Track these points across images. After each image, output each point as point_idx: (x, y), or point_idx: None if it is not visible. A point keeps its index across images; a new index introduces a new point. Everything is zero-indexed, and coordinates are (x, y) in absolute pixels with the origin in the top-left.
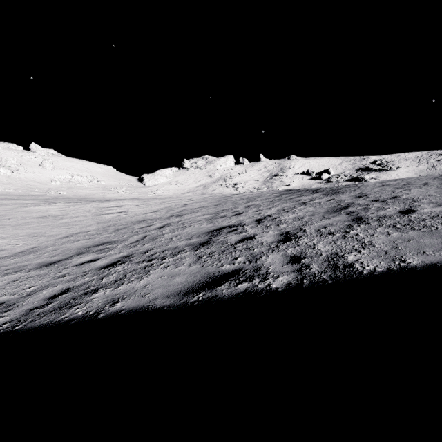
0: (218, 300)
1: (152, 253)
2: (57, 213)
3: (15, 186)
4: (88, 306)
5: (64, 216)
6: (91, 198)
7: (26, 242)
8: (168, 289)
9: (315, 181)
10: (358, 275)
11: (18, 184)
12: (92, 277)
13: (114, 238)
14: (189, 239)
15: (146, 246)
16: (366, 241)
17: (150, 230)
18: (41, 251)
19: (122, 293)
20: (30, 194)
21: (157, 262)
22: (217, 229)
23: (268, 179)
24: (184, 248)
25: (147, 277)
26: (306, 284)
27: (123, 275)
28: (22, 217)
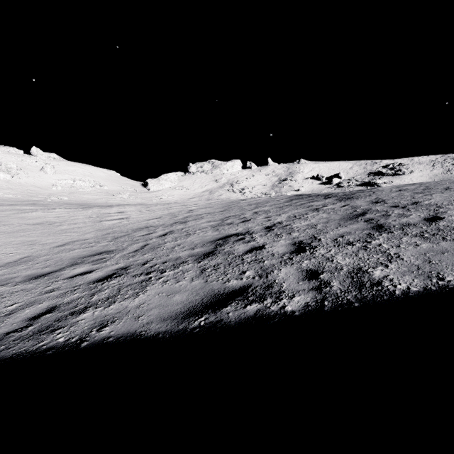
0: (223, 326)
1: (152, 264)
2: (55, 220)
3: (15, 191)
4: (71, 330)
5: (62, 223)
6: (93, 204)
7: (19, 251)
8: (165, 309)
9: (326, 186)
10: (389, 296)
11: (18, 189)
12: (83, 293)
13: (112, 247)
14: (193, 248)
15: (145, 256)
16: (392, 253)
17: (151, 238)
18: (33, 261)
19: (113, 314)
20: (30, 199)
21: (155, 275)
22: (223, 238)
23: (277, 184)
24: (187, 259)
25: (143, 294)
26: (328, 307)
27: (116, 291)
28: (18, 223)
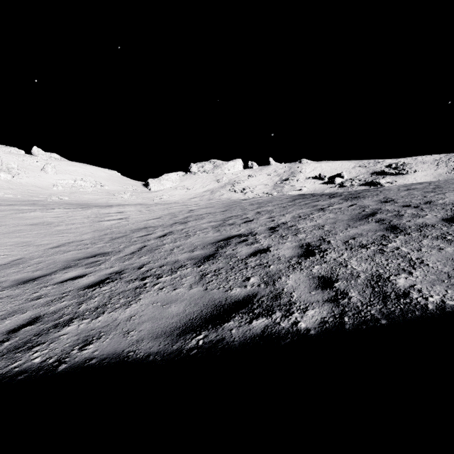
0: (225, 346)
1: (148, 268)
2: (53, 220)
3: (15, 191)
4: (51, 348)
5: (60, 223)
6: (94, 204)
7: (12, 253)
8: (159, 323)
9: (328, 186)
10: (422, 311)
11: (19, 189)
12: (71, 301)
13: (108, 249)
14: (192, 251)
15: (142, 259)
16: (414, 258)
17: (149, 239)
18: (25, 263)
19: (100, 327)
20: (30, 199)
21: (151, 281)
22: (225, 239)
23: (279, 184)
24: (186, 262)
25: (136, 304)
26: (349, 325)
27: (107, 299)
28: (15, 224)
